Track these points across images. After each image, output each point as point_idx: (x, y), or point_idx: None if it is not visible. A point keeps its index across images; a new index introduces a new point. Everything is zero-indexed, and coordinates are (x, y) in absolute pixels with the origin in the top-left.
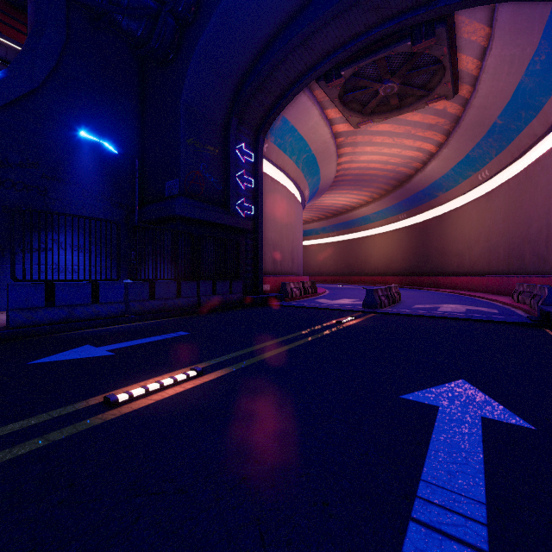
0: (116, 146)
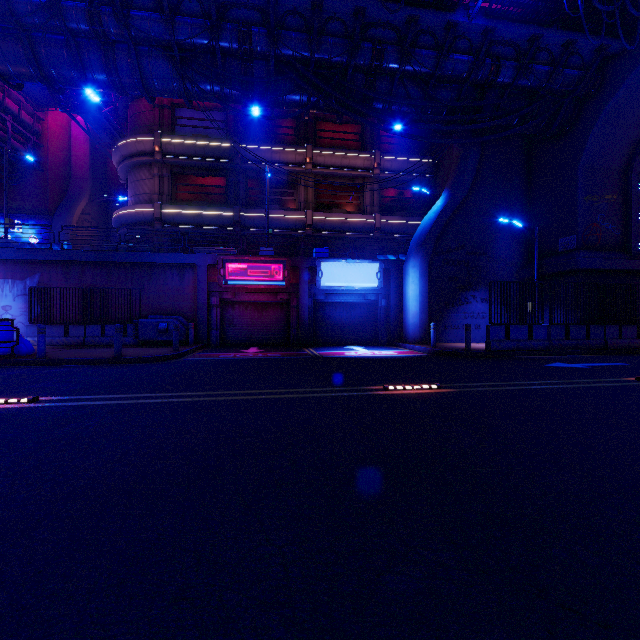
0: (523, 221)
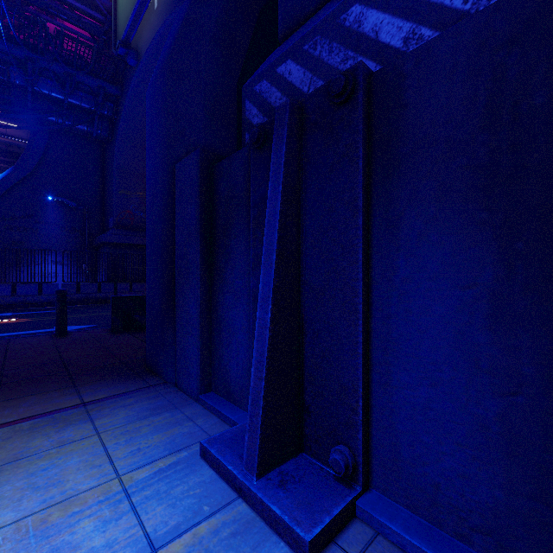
0: (71, 202)
